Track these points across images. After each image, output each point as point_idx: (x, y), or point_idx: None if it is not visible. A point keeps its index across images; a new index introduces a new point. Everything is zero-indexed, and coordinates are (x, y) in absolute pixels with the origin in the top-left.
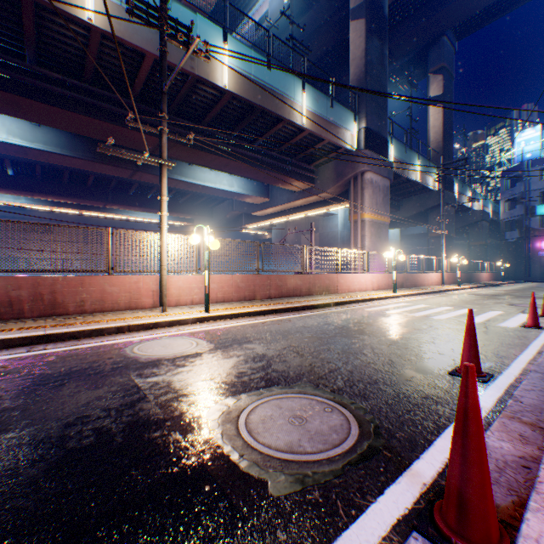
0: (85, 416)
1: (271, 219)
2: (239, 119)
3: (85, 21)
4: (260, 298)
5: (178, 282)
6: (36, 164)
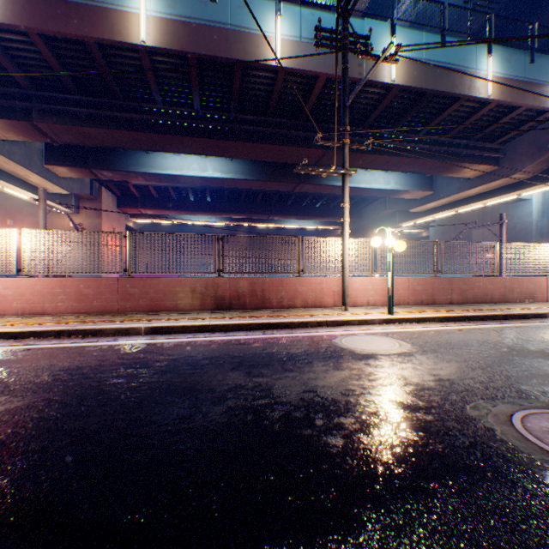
0: (350, 389)
1: (433, 214)
2: (403, 111)
3: (274, 66)
4: (438, 303)
5: (354, 284)
6: (224, 190)
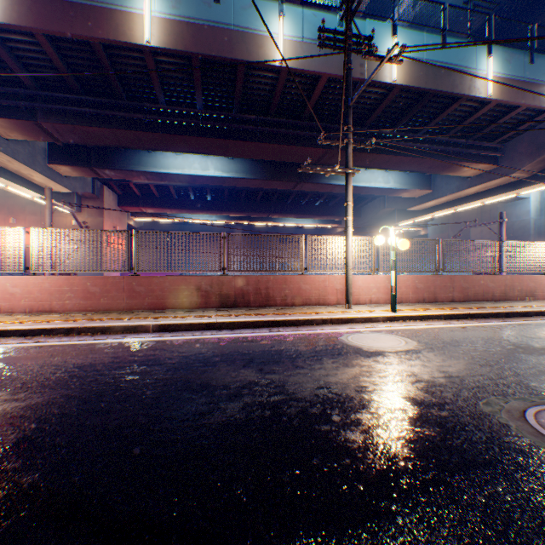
0: (362, 386)
1: (431, 213)
2: (403, 111)
3: (277, 66)
4: (440, 301)
5: (356, 282)
6: (225, 189)
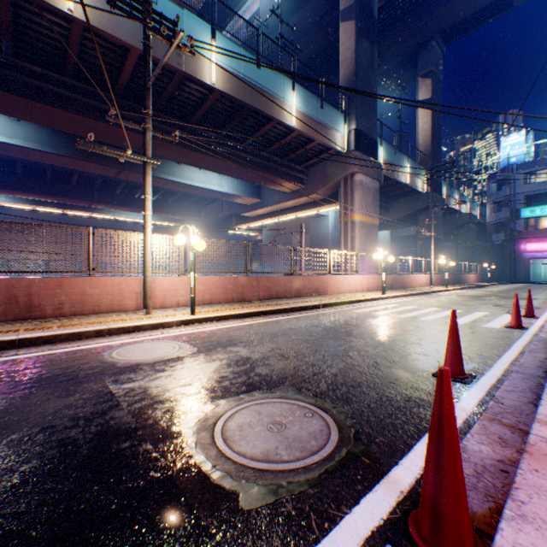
0: (50, 426)
1: (262, 220)
2: (228, 118)
3: (65, 12)
4: (249, 300)
5: (163, 284)
6: (17, 161)
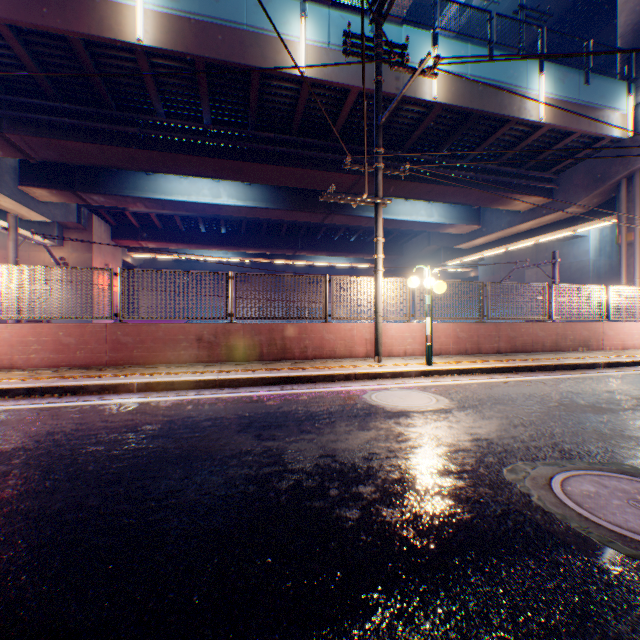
0: (374, 452)
1: (481, 252)
2: (446, 133)
3: (298, 76)
4: (484, 352)
5: (389, 330)
6: (242, 220)
